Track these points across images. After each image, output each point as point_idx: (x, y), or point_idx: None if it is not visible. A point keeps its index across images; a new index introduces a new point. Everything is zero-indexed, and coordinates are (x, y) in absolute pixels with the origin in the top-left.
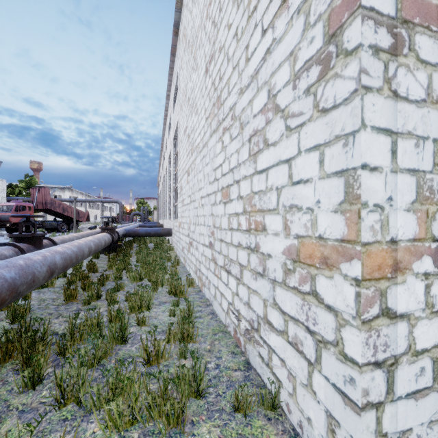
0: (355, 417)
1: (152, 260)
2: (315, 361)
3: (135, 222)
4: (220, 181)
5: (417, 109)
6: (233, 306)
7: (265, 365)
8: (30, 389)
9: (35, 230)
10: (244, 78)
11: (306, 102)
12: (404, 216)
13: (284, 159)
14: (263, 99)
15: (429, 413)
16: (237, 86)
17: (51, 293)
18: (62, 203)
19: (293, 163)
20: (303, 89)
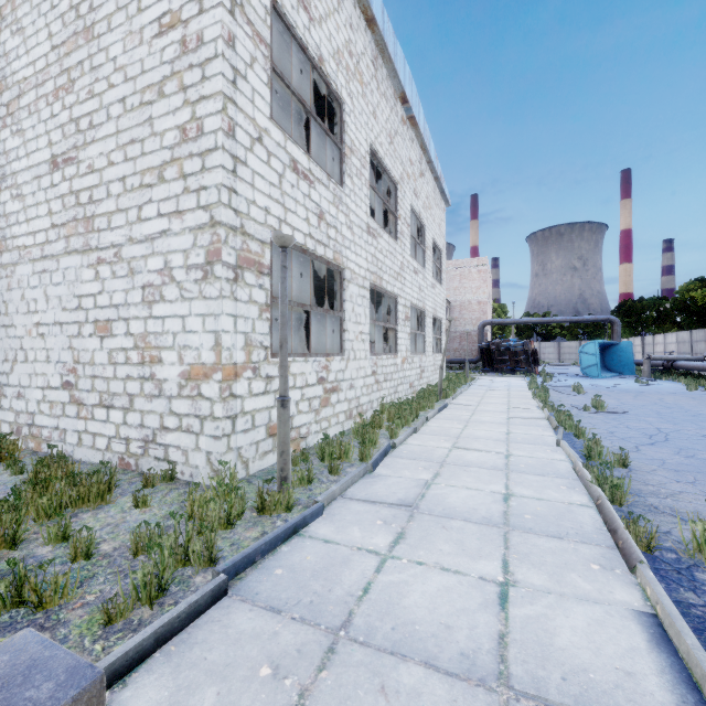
0: (219, 442)
1: None
2: (201, 431)
3: None
4: (93, 313)
5: (245, 305)
6: (119, 437)
7: (162, 461)
8: None
9: None
10: (136, 231)
11: (195, 287)
12: (240, 352)
13: (179, 315)
14: (160, 264)
15: (251, 440)
16: (125, 230)
17: None
18: None
19: (187, 320)
20: (193, 279)
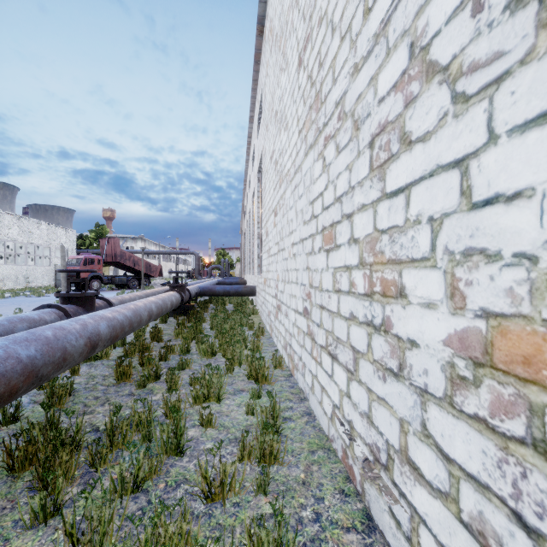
0: None
1: (229, 327)
2: None
3: (214, 278)
4: (320, 218)
5: None
6: (341, 413)
7: (403, 536)
8: (42, 522)
9: (86, 288)
10: (361, 45)
11: (515, 24)
12: None
13: (449, 161)
14: (400, 64)
15: None
16: (347, 64)
17: (104, 368)
18: (133, 255)
19: (475, 165)
20: (504, 3)
